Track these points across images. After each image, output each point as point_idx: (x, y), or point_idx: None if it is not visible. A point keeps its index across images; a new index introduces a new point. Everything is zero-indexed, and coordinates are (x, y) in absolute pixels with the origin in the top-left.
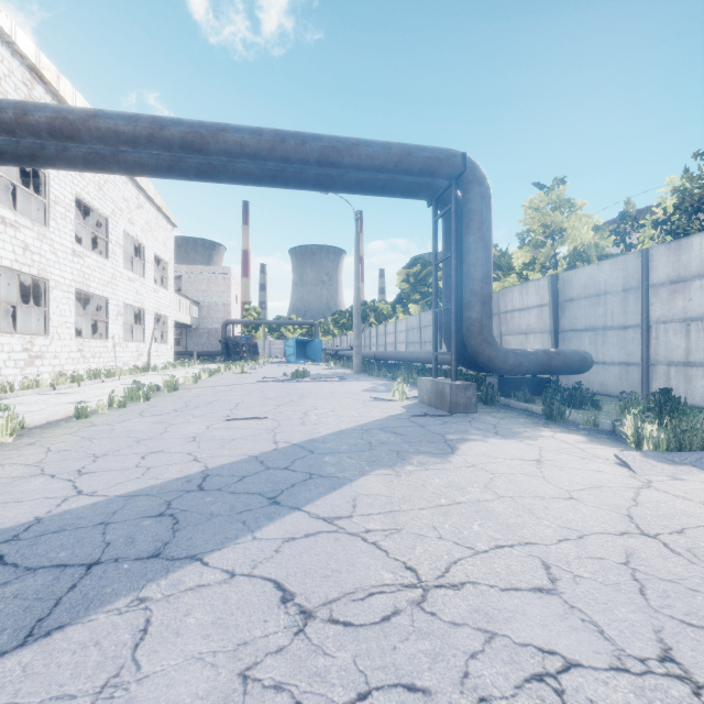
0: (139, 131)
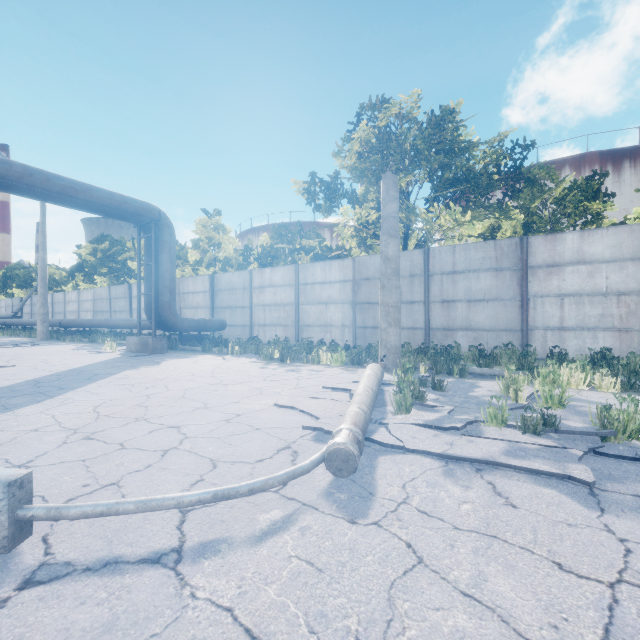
0: None
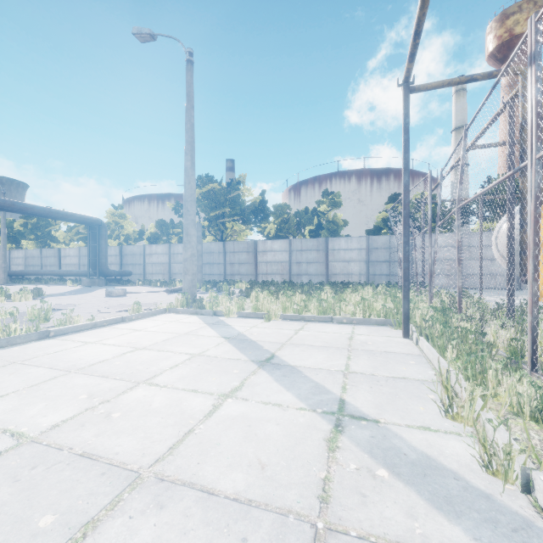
0: (6, 205)
